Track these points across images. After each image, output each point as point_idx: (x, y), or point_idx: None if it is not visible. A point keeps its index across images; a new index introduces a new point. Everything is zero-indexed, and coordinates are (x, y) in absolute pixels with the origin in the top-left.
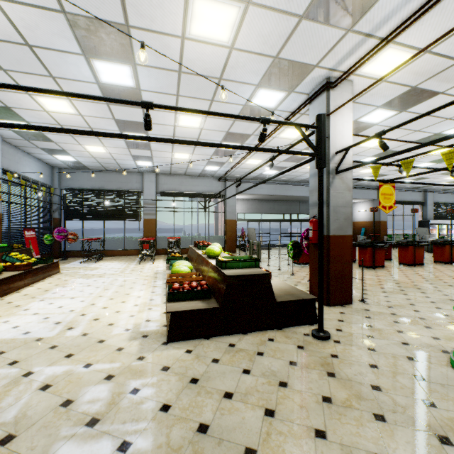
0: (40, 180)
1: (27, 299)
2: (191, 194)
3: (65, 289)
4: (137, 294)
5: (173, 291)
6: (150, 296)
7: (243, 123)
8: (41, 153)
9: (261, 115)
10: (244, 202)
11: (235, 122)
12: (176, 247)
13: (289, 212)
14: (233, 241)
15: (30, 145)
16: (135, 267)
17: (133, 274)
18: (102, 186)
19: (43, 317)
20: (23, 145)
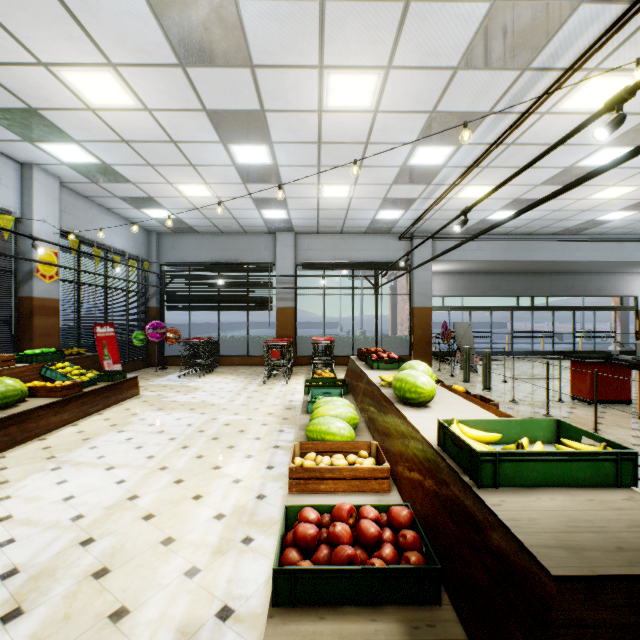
0: (129, 250)
1: (35, 462)
2: (351, 264)
3: (116, 439)
4: (236, 469)
5: (292, 568)
6: (261, 480)
7: (476, 74)
8: (124, 207)
9: (531, 36)
10: (442, 277)
11: (455, 75)
12: (327, 356)
13: (530, 293)
14: (425, 345)
15: (104, 194)
16: (256, 389)
17: (247, 408)
18: (215, 258)
19: (4, 537)
20: (95, 193)
